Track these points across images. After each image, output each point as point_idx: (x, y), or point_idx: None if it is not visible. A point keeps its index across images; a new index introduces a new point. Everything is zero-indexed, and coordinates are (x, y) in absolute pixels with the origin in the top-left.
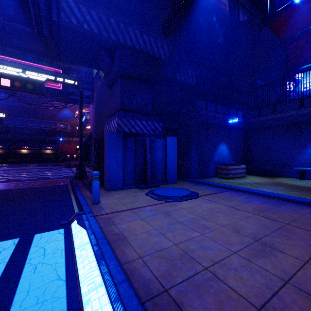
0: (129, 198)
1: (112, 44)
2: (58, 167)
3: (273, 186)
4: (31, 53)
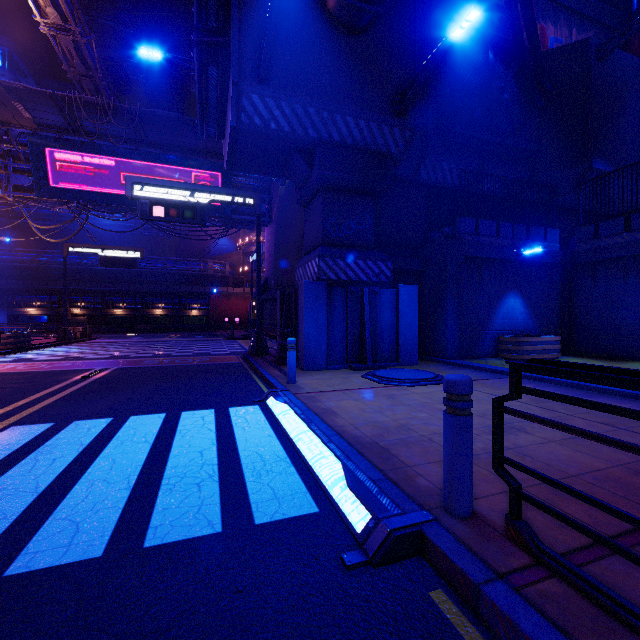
0: (337, 379)
1: (311, 143)
2: (214, 339)
3: None
4: (175, 150)
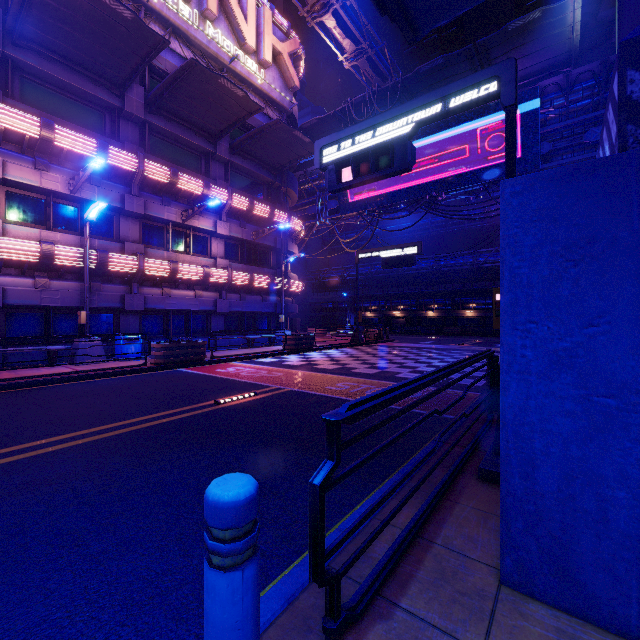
0: None
1: None
2: None
3: None
4: None
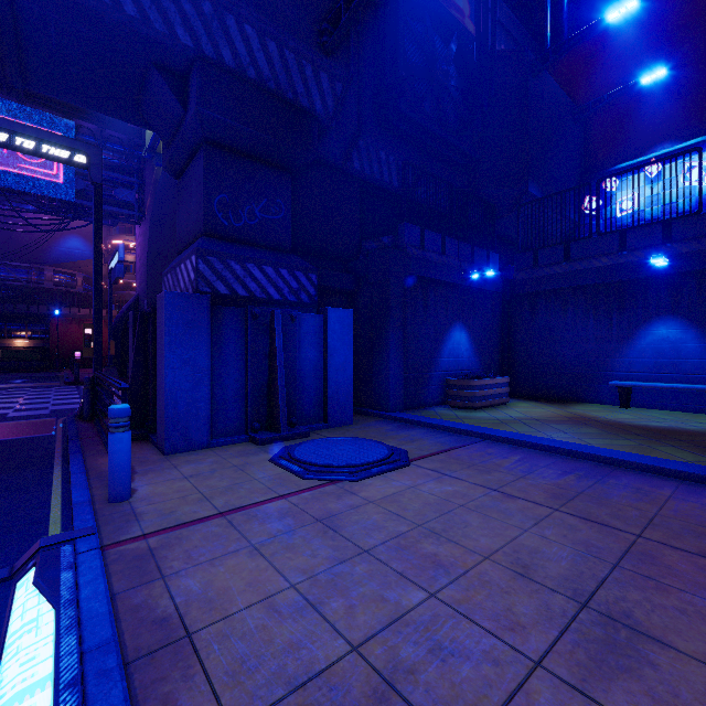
0: (224, 473)
1: (182, 56)
2: (42, 385)
3: (573, 427)
4: None
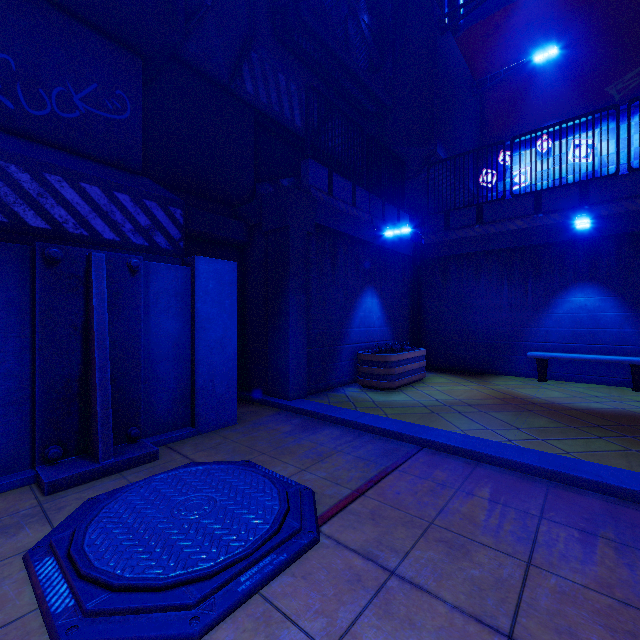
0: None
1: None
2: None
3: (519, 417)
4: None
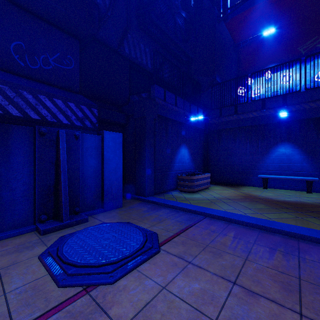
0: None
1: None
2: None
3: (251, 204)
4: None
